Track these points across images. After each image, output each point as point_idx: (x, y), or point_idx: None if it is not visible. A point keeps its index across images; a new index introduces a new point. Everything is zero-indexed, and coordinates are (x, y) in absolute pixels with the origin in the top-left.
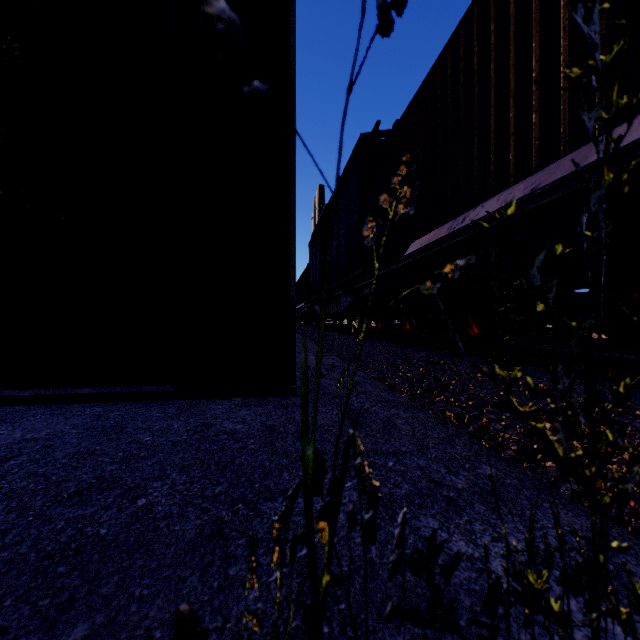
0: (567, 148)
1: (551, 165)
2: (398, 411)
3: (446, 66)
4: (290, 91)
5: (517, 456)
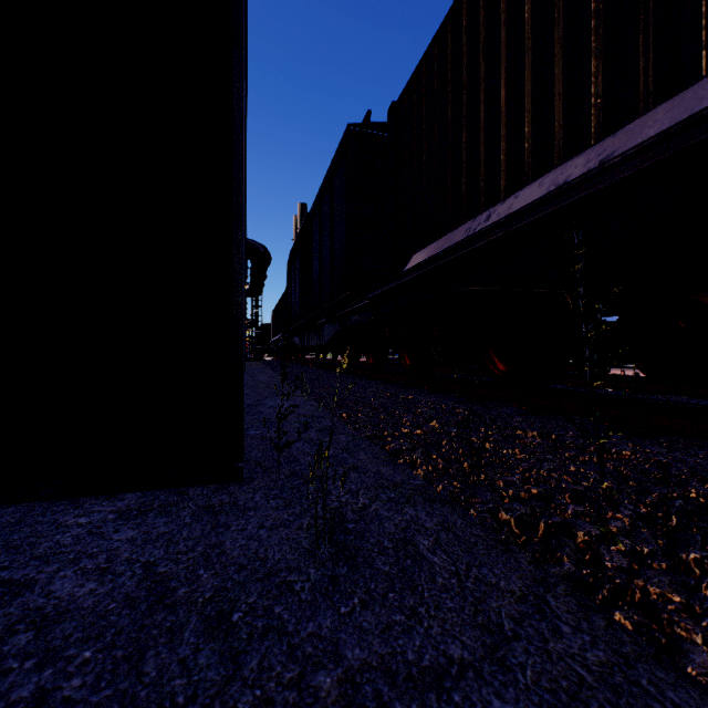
0: (650, 102)
1: (628, 125)
2: (417, 511)
3: (460, 20)
4: None
5: None
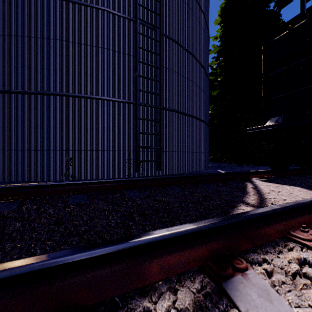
0: None
1: None
2: None
3: None
4: None
5: None
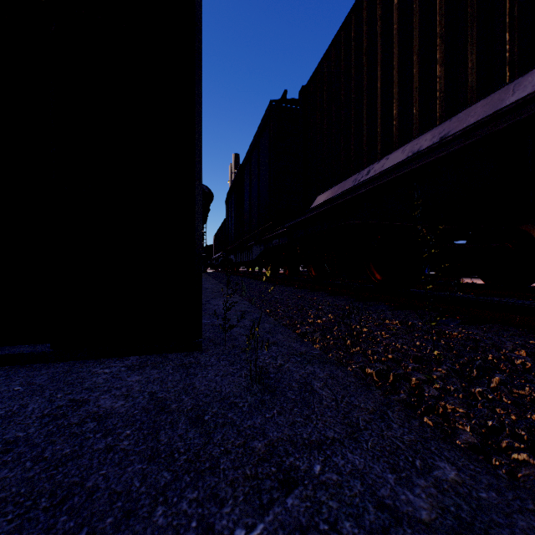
0: (474, 98)
1: (459, 114)
2: (314, 368)
3: (350, 31)
4: (195, 15)
5: (478, 444)
